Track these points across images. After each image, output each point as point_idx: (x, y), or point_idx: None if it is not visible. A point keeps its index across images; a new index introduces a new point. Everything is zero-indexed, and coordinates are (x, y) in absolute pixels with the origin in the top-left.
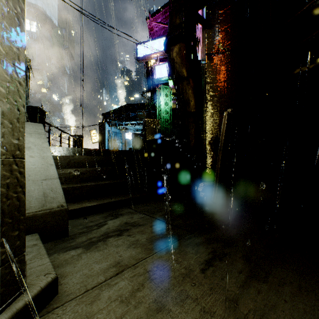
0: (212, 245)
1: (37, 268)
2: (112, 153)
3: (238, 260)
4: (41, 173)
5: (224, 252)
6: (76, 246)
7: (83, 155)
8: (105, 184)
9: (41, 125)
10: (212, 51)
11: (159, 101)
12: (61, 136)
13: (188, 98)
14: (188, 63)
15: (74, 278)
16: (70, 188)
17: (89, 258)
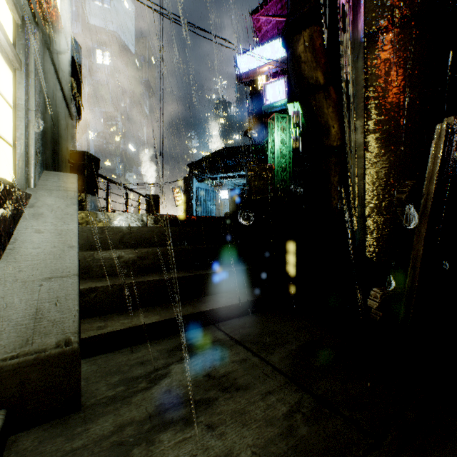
0: None
1: None
2: (195, 222)
3: None
4: (45, 265)
5: None
6: None
7: (149, 225)
8: (178, 279)
9: (73, 176)
10: (378, 25)
11: (271, 140)
12: (126, 197)
13: (326, 123)
14: (326, 60)
15: None
16: (114, 287)
17: None
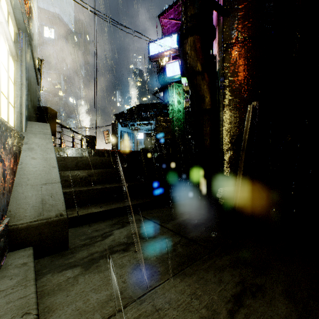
0: (239, 272)
1: (16, 302)
2: (122, 154)
3: (278, 299)
4: (41, 177)
5: (256, 283)
6: (74, 264)
7: (92, 156)
8: (114, 187)
9: (47, 125)
10: (230, 41)
11: (171, 100)
12: (73, 137)
13: (202, 95)
14: (202, 56)
15: (64, 315)
16: (76, 192)
17: (87, 284)
